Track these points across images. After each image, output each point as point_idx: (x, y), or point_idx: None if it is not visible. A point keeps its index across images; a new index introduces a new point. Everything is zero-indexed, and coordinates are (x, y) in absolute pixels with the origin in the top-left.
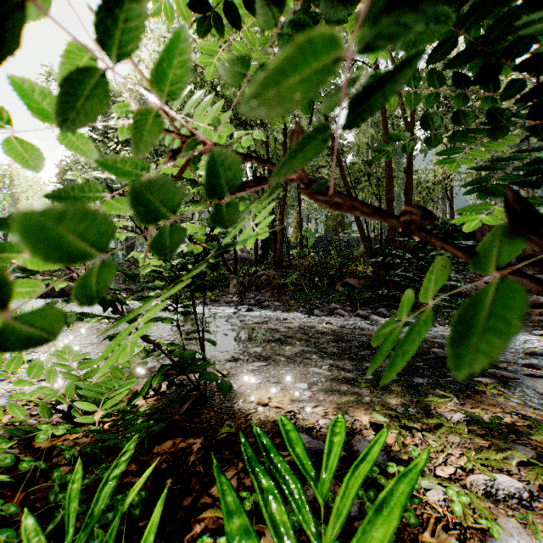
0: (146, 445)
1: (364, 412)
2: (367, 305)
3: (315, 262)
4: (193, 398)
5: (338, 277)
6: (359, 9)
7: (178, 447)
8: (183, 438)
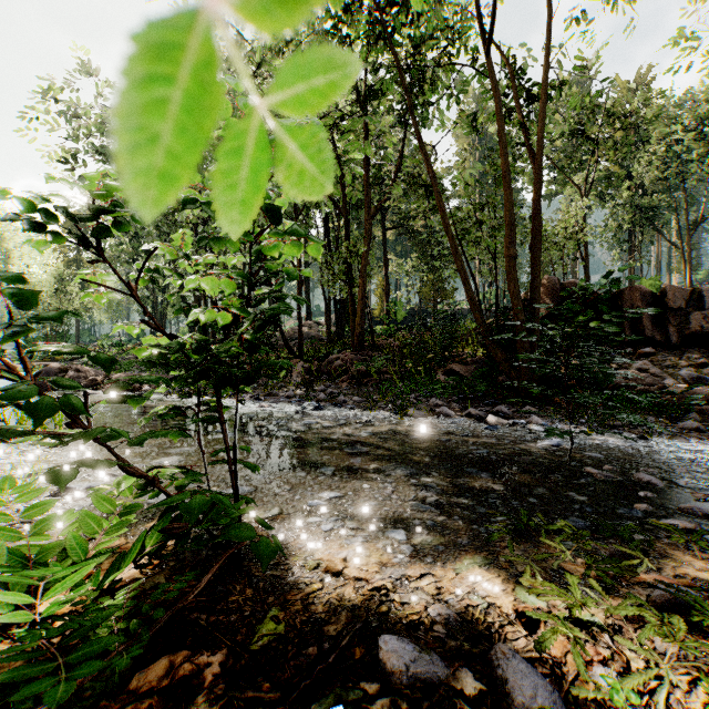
0: (117, 673)
1: (502, 588)
2: (480, 400)
3: (407, 342)
4: (216, 567)
5: (438, 361)
6: (466, 2)
7: (177, 675)
8: (190, 650)
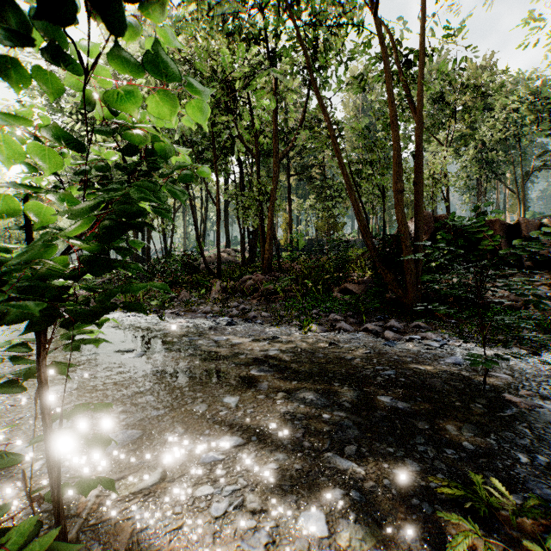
0: None
1: None
2: (372, 314)
3: (308, 265)
4: None
5: (334, 281)
6: None
7: None
8: None
